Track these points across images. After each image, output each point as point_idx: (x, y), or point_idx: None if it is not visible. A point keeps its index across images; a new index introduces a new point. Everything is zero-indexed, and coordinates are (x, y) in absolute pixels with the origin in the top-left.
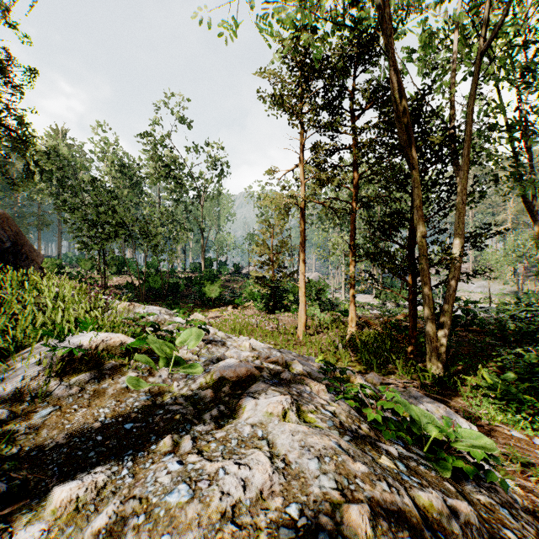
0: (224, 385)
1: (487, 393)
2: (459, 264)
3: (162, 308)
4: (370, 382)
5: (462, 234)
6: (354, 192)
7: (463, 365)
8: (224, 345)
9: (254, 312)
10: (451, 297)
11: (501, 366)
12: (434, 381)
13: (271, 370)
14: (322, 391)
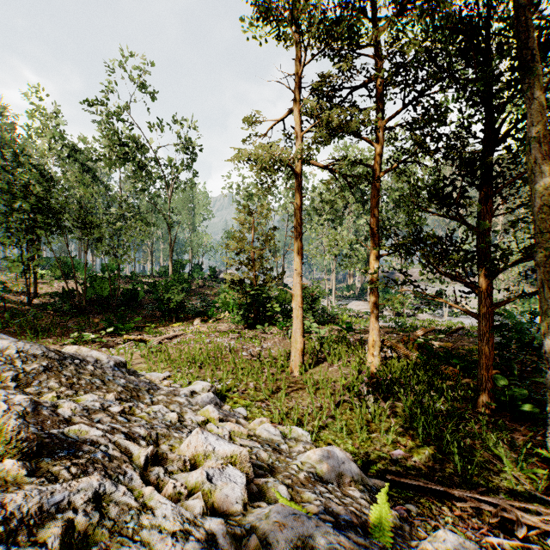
0: None
1: None
2: None
3: (14, 343)
4: None
5: None
6: (378, 149)
7: None
8: None
9: (229, 328)
10: None
11: None
12: None
13: None
14: None
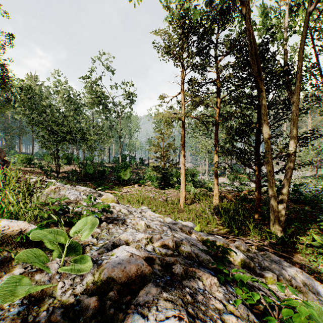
0: (111, 287)
1: (319, 251)
2: (294, 158)
3: (87, 188)
4: (239, 249)
5: (296, 137)
6: (218, 110)
7: (294, 227)
8: (124, 223)
9: (152, 189)
10: (288, 181)
11: (320, 228)
12: (277, 241)
13: (163, 259)
14: (215, 285)
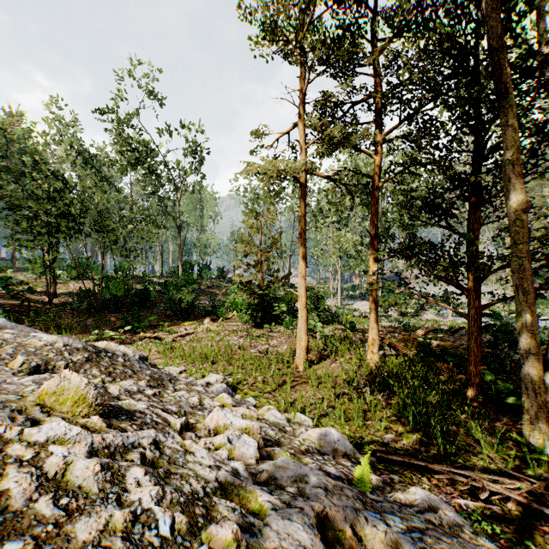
0: None
1: None
2: None
3: (60, 338)
4: None
5: None
6: (377, 160)
7: None
8: None
9: (238, 327)
10: None
11: None
12: None
13: None
14: None
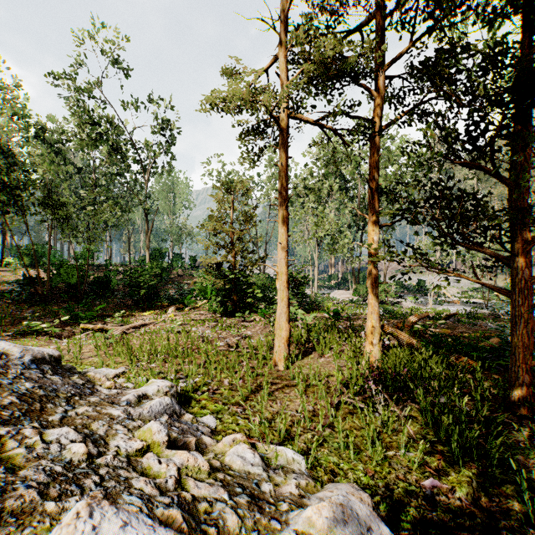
0: None
1: None
2: None
3: None
4: None
5: None
6: (378, 98)
7: None
8: None
9: (206, 316)
10: None
11: None
12: None
13: None
14: None
